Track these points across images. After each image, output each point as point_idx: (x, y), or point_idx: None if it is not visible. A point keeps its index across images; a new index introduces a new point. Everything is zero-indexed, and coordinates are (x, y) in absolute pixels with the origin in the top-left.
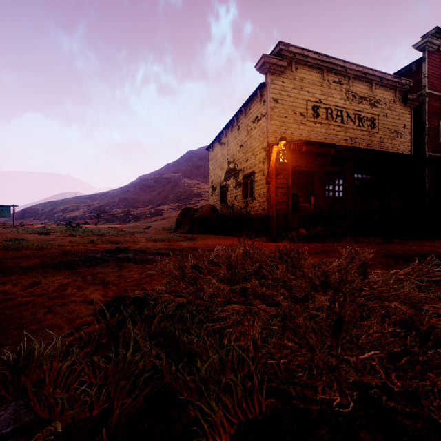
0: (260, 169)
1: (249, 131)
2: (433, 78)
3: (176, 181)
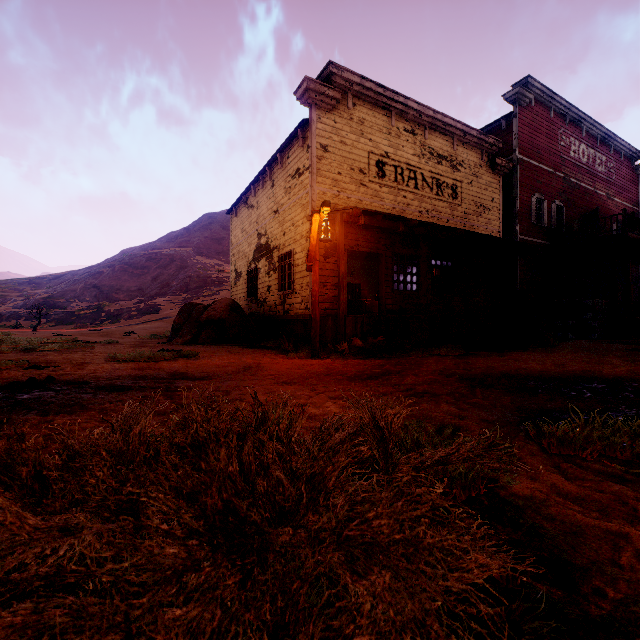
0: (302, 247)
1: (288, 190)
2: (524, 141)
3: (183, 260)
